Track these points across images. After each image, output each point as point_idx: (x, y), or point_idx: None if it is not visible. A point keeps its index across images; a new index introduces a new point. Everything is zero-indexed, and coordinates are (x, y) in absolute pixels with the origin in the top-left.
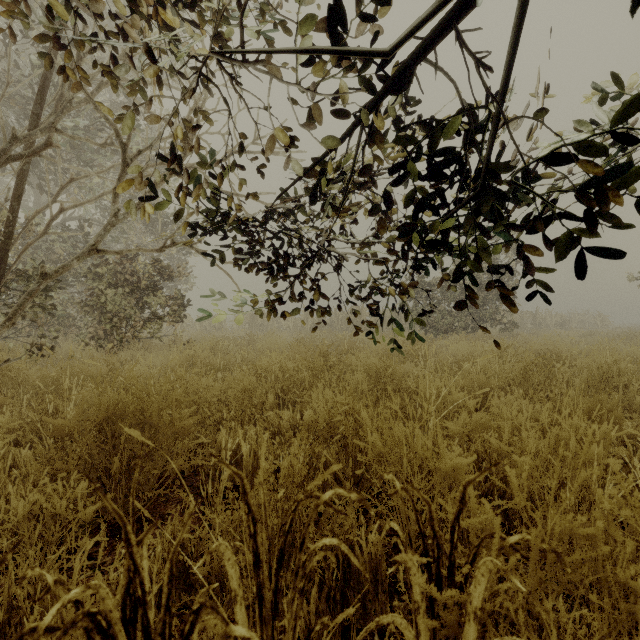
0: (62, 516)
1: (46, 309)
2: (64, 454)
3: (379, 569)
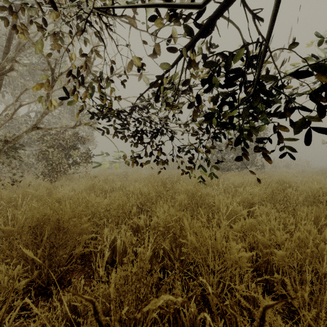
0: (4, 287)
1: (16, 159)
2: (11, 246)
3: (195, 324)
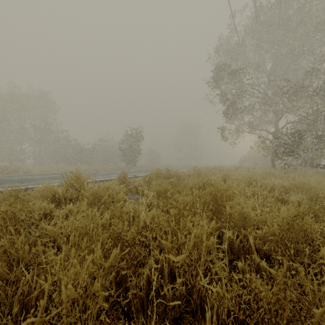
0: None
1: None
2: None
3: None
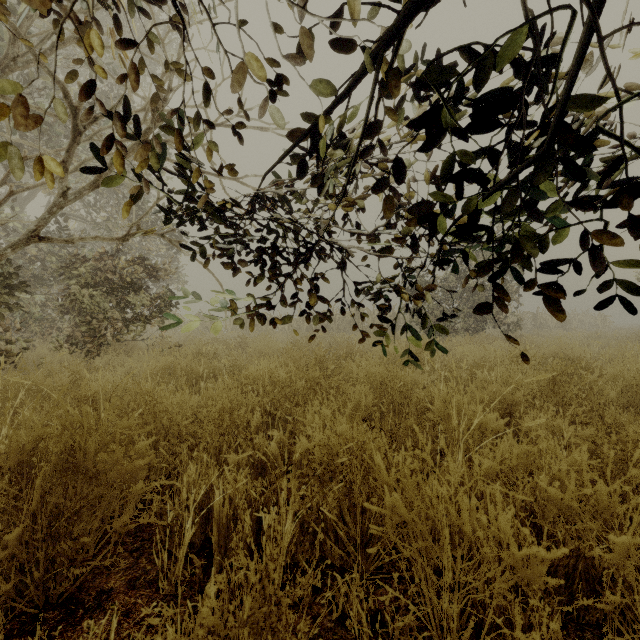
0: None
1: (12, 310)
2: None
3: None
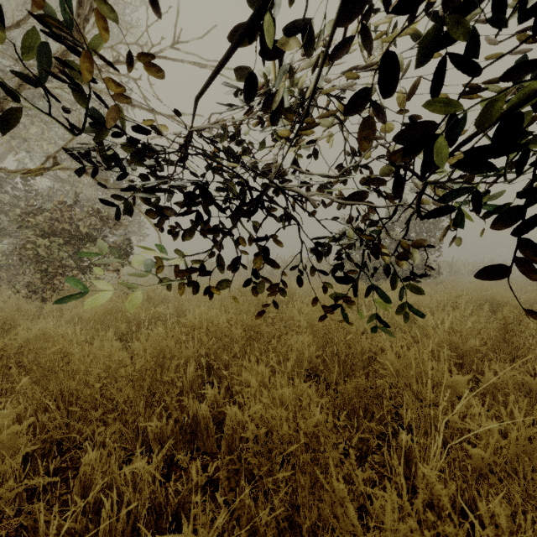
0: None
1: None
2: None
3: None
